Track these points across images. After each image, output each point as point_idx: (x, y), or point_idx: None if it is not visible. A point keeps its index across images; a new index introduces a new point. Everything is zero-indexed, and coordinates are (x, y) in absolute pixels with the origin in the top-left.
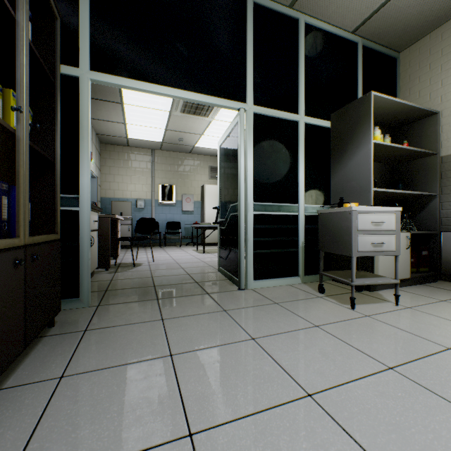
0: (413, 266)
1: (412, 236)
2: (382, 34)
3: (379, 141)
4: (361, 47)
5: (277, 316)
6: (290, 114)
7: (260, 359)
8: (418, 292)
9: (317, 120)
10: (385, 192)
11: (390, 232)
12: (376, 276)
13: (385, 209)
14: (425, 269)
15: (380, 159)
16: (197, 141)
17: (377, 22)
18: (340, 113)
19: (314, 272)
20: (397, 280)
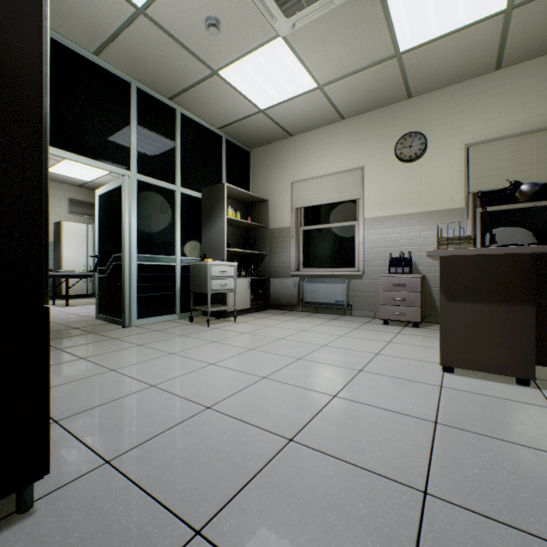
0: (254, 300)
1: (257, 281)
2: (239, 136)
3: (231, 217)
4: (225, 140)
5: (157, 335)
6: (169, 184)
7: (146, 350)
8: (253, 316)
9: (191, 192)
10: (235, 251)
11: (231, 277)
12: (225, 306)
13: (228, 263)
14: (261, 302)
15: (237, 226)
16: (52, 166)
17: (234, 129)
18: (207, 190)
19: (189, 310)
20: (236, 306)
